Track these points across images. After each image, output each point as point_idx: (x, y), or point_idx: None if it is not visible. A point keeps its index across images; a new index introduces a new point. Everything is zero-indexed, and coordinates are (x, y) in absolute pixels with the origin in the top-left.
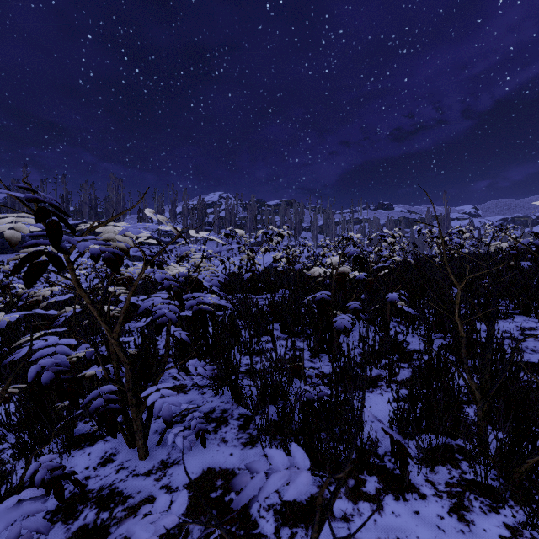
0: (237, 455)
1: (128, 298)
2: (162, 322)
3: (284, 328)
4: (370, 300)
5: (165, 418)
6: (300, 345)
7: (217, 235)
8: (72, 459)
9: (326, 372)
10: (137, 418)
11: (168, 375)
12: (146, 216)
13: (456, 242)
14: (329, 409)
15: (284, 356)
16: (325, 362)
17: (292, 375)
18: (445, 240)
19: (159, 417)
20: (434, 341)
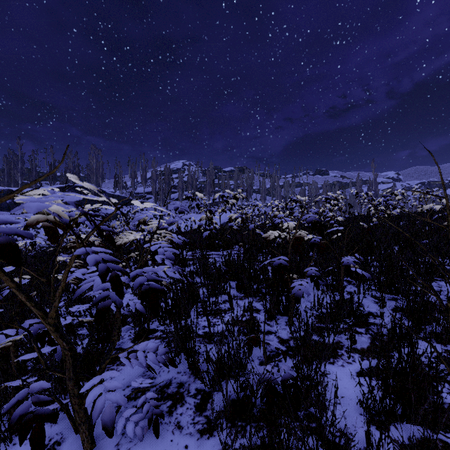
0: (193, 448)
1: (63, 280)
2: (105, 306)
3: (240, 288)
4: (321, 260)
5: (105, 423)
6: (256, 306)
7: (181, 196)
8: (12, 448)
9: (283, 337)
10: (80, 409)
11: (128, 337)
12: (121, 181)
13: (389, 203)
14: (294, 394)
15: (241, 321)
16: (282, 325)
17: (251, 345)
18: (380, 202)
19: (113, 391)
20: (387, 303)
